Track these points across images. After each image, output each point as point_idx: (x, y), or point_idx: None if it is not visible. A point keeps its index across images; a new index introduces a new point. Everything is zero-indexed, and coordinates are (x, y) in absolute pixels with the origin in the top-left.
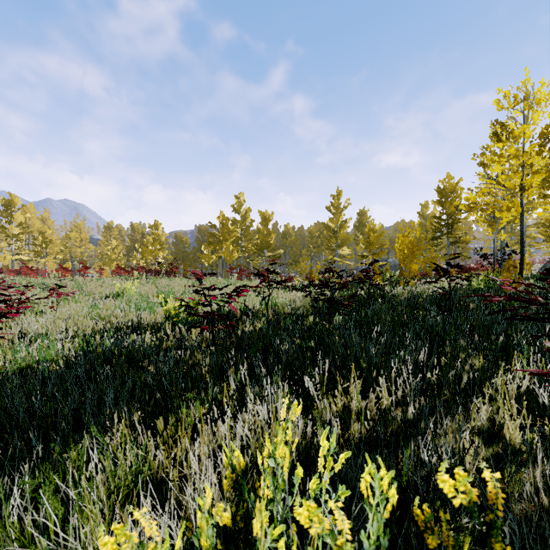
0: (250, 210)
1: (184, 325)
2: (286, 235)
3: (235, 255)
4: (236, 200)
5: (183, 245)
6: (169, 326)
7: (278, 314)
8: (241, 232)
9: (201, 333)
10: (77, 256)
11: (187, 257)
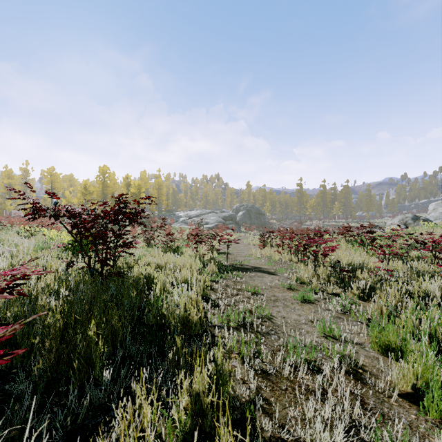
0: None
1: None
2: None
3: None
4: None
5: None
6: None
7: None
8: None
9: None
10: None
11: None
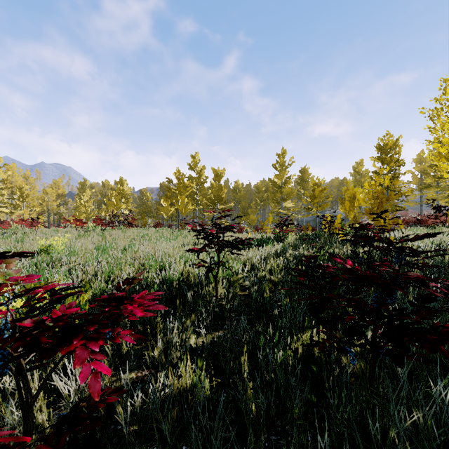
0: (204, 168)
1: None
2: (236, 191)
3: (189, 208)
4: (192, 159)
5: (146, 199)
6: None
7: (231, 296)
8: (197, 187)
9: None
10: (53, 209)
11: (150, 209)
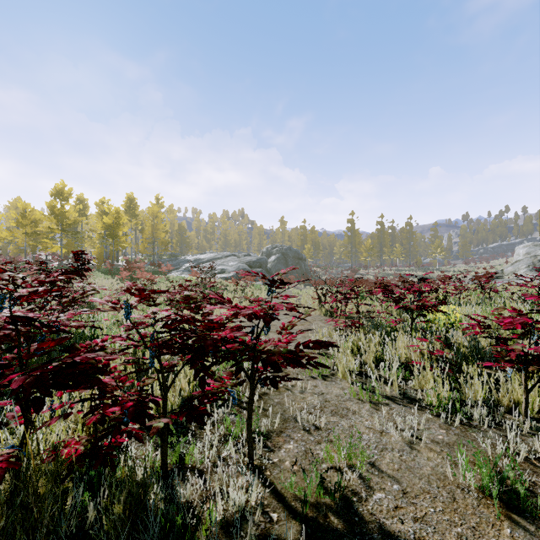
0: None
1: None
2: None
3: None
4: None
5: None
6: None
7: None
8: None
9: None
10: None
11: None
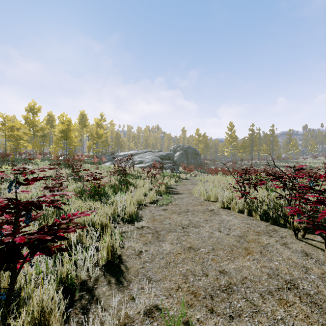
0: None
1: None
2: None
3: None
4: None
5: None
6: None
7: None
8: None
9: None
10: None
11: None
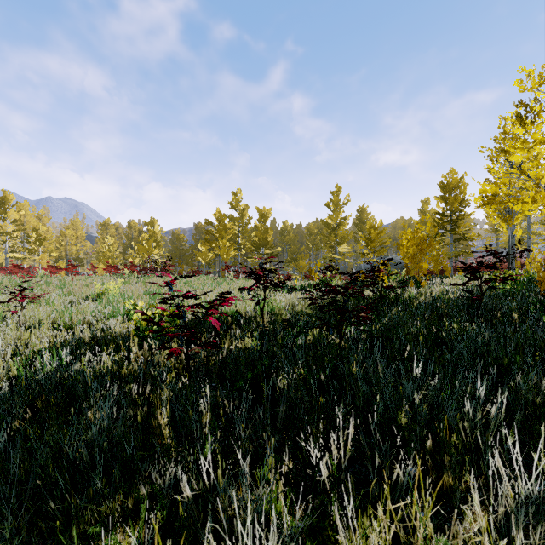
0: (248, 207)
1: (158, 338)
2: (284, 233)
3: (231, 253)
4: (234, 197)
5: (180, 242)
6: (135, 343)
7: (274, 321)
8: (239, 229)
9: (168, 358)
10: (73, 254)
11: (184, 255)
